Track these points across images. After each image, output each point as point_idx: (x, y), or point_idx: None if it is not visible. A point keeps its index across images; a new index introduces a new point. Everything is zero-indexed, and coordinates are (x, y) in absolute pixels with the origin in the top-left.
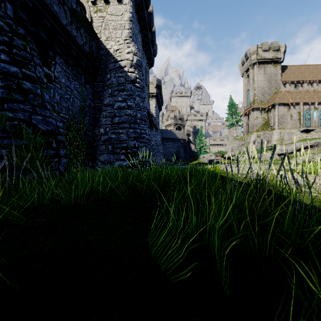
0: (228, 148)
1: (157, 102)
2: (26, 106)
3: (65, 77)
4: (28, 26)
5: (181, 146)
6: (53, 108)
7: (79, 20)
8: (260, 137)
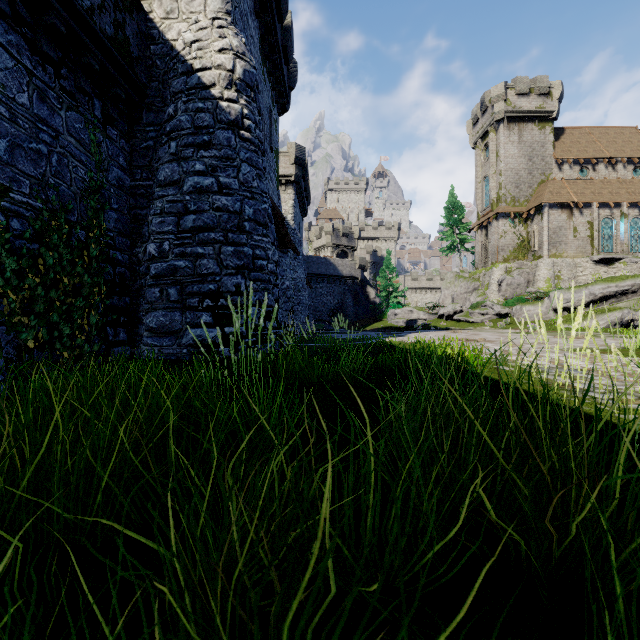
0: (446, 296)
1: (298, 195)
2: None
3: (31, 91)
4: None
5: (349, 291)
6: None
7: None
8: (511, 273)
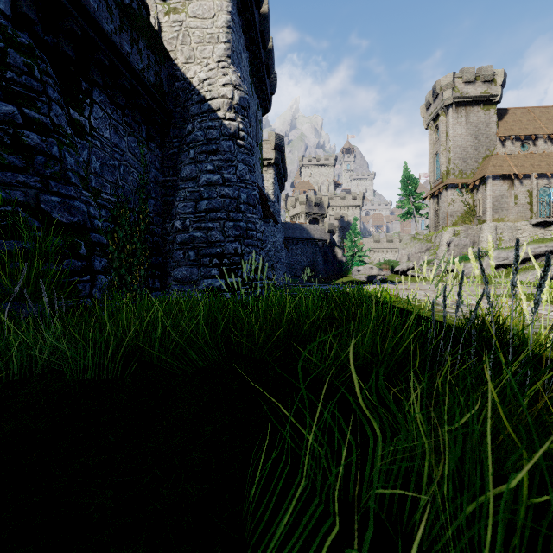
0: (402, 256)
1: (277, 174)
2: (29, 178)
3: (110, 128)
4: (41, 34)
5: (319, 251)
6: (83, 182)
7: (136, 25)
8: (458, 235)
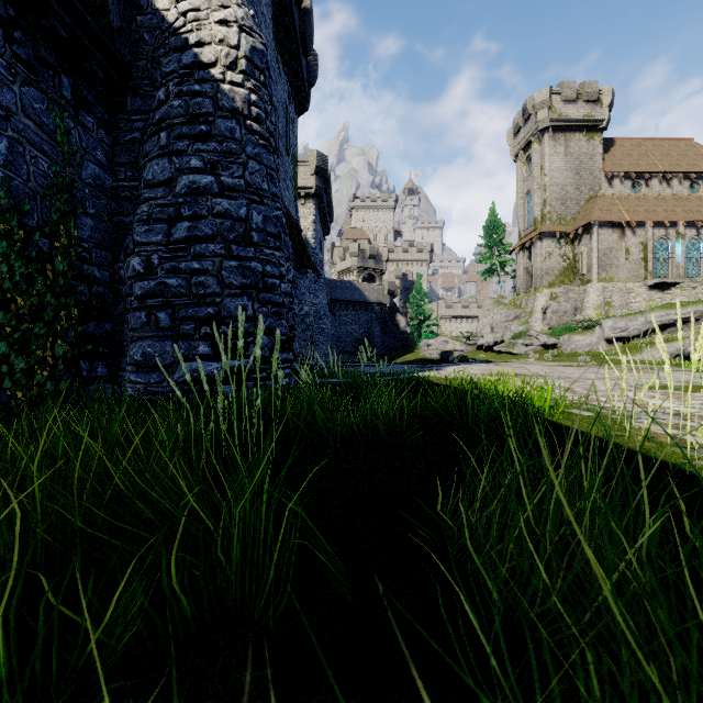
0: (484, 325)
1: (319, 210)
2: None
3: None
4: None
5: (376, 319)
6: None
7: None
8: (557, 299)
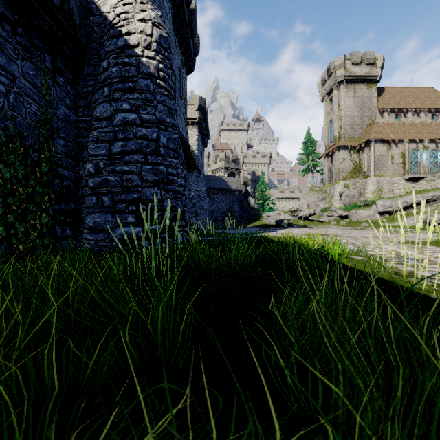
0: (303, 204)
1: (200, 132)
2: None
3: None
4: None
5: (236, 200)
6: None
7: None
8: (348, 187)
